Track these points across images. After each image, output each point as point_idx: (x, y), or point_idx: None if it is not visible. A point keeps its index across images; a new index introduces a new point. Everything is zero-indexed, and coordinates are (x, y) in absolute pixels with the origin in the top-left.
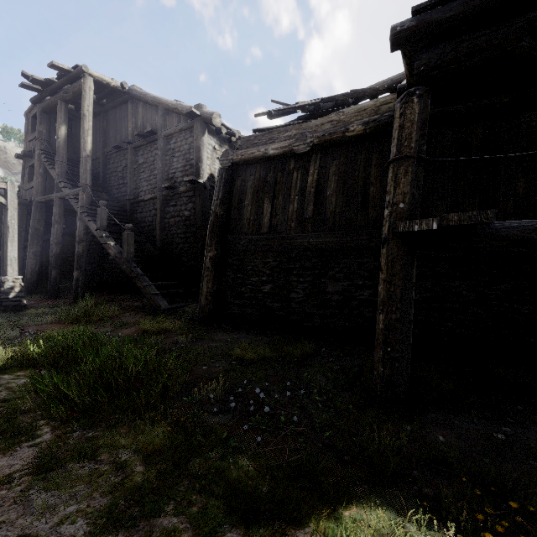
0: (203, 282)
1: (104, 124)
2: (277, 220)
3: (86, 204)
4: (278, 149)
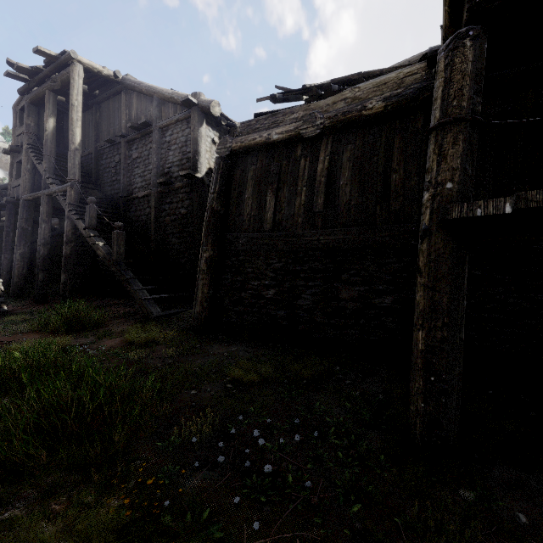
0: (198, 286)
1: (97, 117)
2: (281, 215)
3: (74, 201)
4: (283, 134)
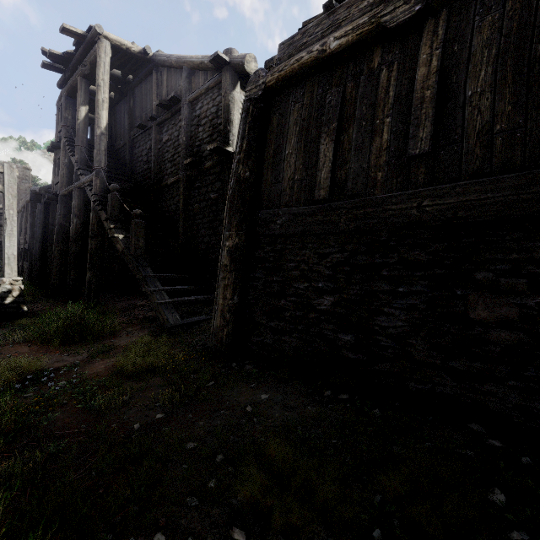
0: (218, 289)
1: (130, 104)
2: (345, 172)
3: (99, 191)
4: (349, 34)
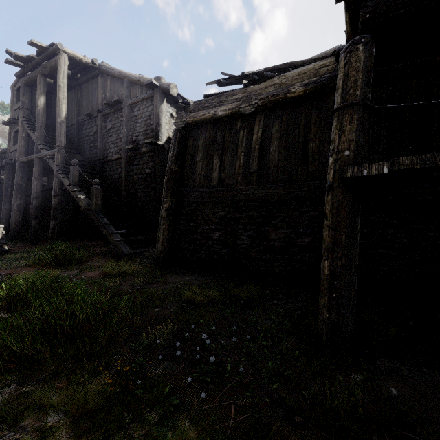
0: (160, 230)
1: (78, 96)
2: (225, 174)
3: (60, 163)
4: (226, 111)
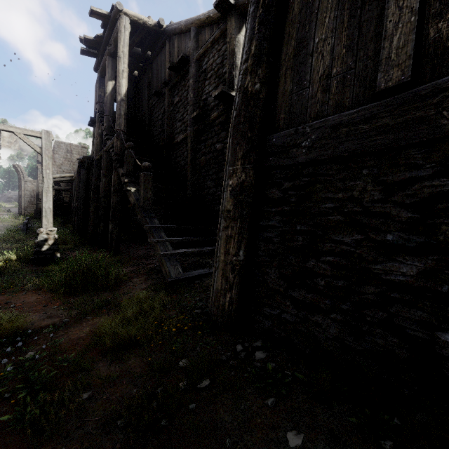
0: (218, 241)
1: (149, 77)
2: None
3: (120, 151)
4: None
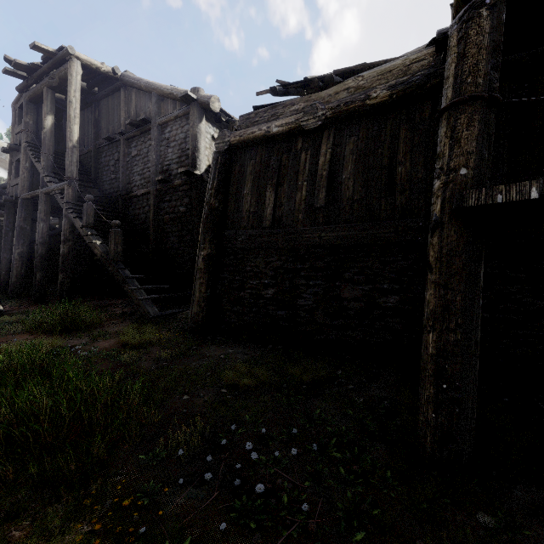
0: (195, 285)
1: (96, 115)
2: (281, 211)
3: (72, 199)
4: (283, 126)
